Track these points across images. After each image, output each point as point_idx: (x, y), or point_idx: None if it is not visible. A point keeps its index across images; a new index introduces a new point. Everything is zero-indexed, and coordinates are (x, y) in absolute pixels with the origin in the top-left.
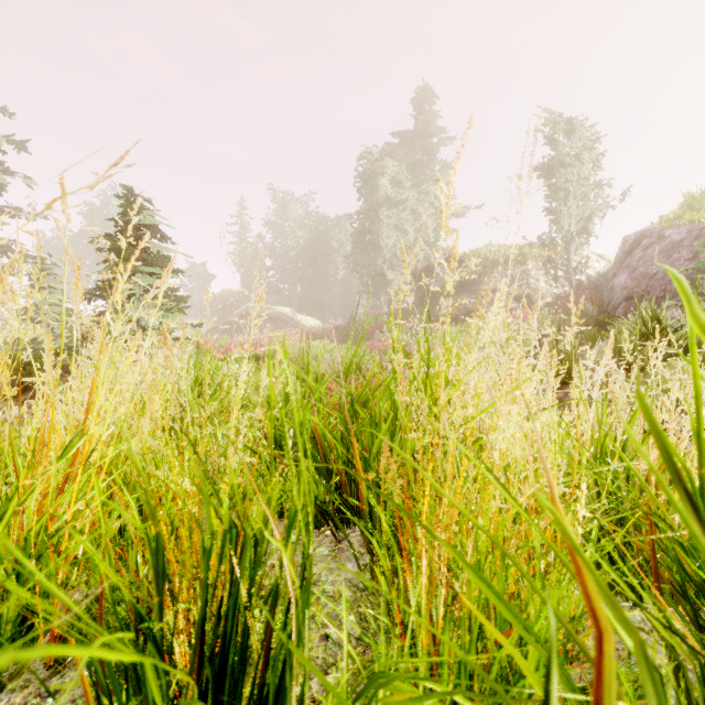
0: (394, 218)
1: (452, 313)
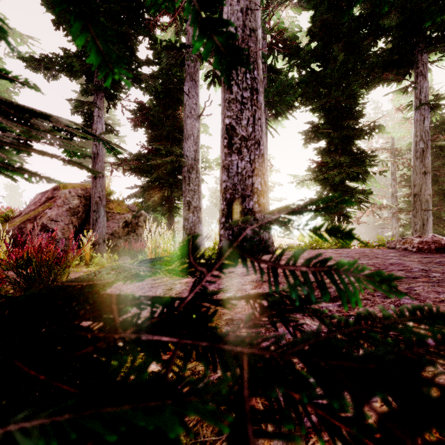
0: None
1: None
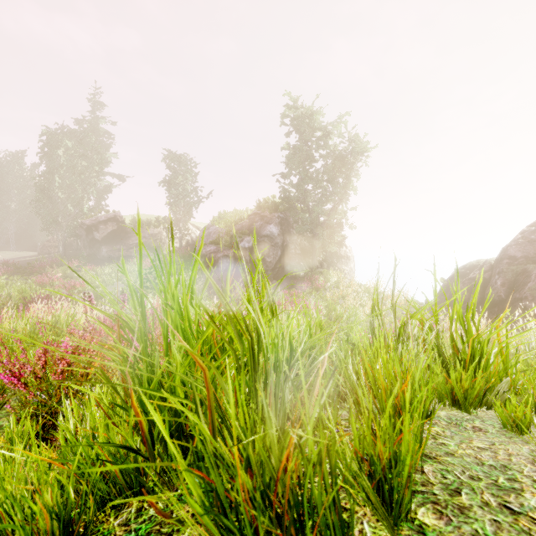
0: (68, 180)
1: (109, 255)
